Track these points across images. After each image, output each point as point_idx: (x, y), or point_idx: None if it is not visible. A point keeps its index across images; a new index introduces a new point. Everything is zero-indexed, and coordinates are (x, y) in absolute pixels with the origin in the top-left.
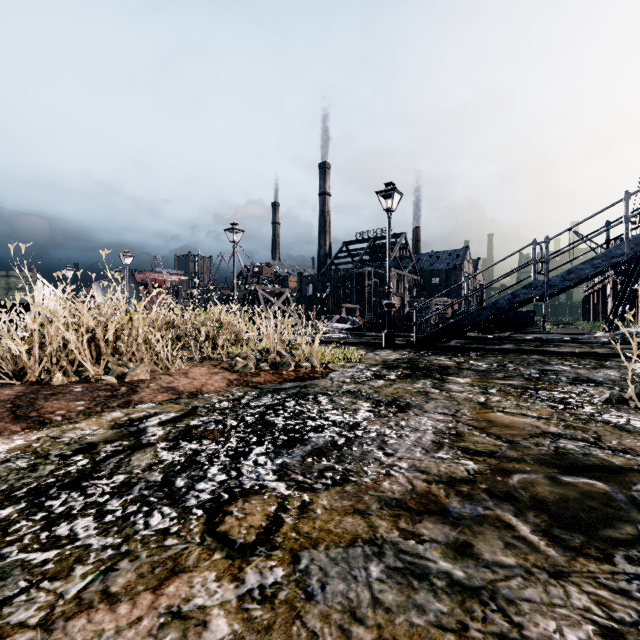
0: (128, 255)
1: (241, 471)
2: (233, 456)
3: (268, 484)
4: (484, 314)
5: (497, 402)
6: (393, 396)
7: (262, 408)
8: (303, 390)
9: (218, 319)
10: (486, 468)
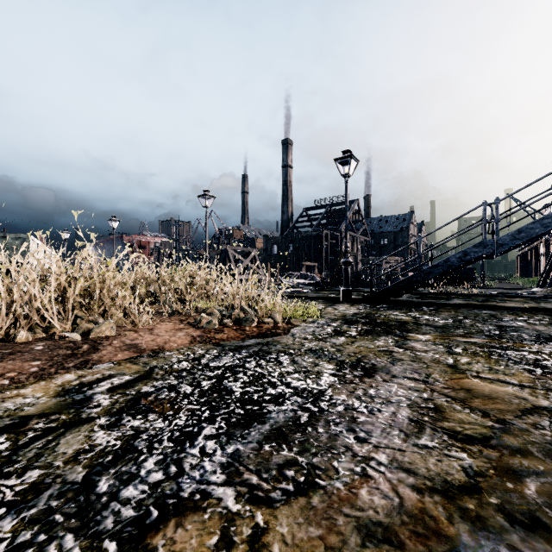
0: (115, 219)
1: (183, 466)
2: (178, 440)
3: (213, 490)
4: (436, 271)
5: (467, 364)
6: (356, 356)
7: (221, 370)
8: (265, 348)
9: (190, 276)
10: (487, 466)
